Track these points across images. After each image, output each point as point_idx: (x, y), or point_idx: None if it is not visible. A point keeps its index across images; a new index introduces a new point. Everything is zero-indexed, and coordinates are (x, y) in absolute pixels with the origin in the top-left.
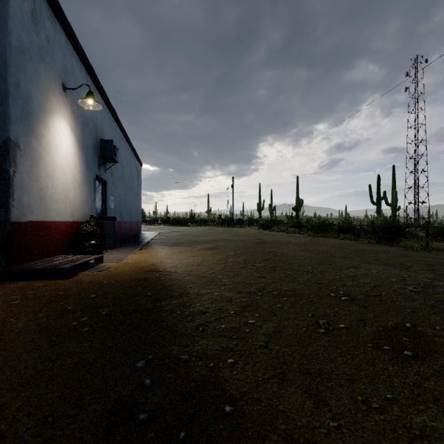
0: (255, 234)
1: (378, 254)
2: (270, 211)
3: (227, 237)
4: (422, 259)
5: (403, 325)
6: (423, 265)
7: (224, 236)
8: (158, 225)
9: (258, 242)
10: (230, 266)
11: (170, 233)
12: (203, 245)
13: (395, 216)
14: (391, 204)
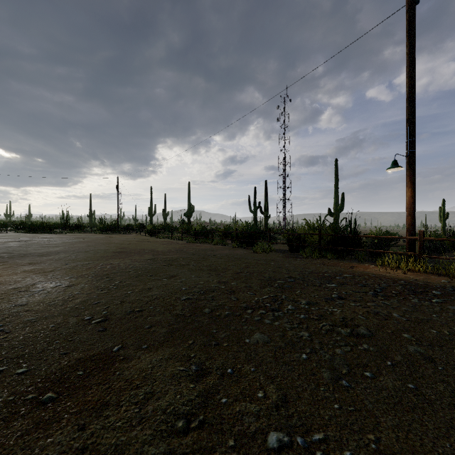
0: (130, 242)
1: (219, 259)
2: (163, 217)
3: (82, 247)
4: (250, 261)
5: (110, 350)
6: (241, 268)
7: (81, 245)
8: (4, 233)
9: (115, 252)
10: (3, 291)
11: (5, 243)
12: (24, 261)
13: (267, 222)
14: (264, 212)
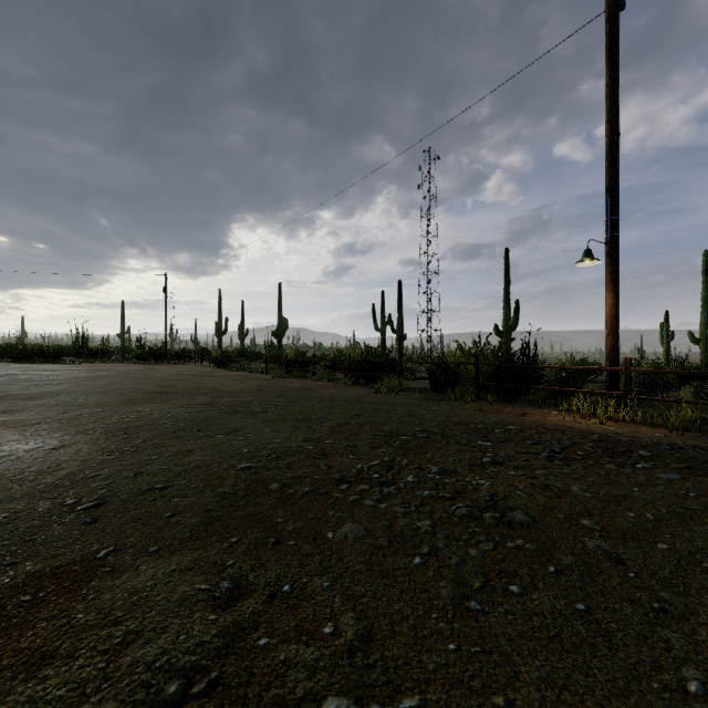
0: (181, 377)
1: (317, 404)
2: (240, 337)
3: (99, 385)
4: (365, 406)
5: (92, 556)
6: (349, 416)
7: (100, 382)
8: None
9: (151, 392)
10: None
11: None
12: None
13: (401, 346)
14: (397, 331)
